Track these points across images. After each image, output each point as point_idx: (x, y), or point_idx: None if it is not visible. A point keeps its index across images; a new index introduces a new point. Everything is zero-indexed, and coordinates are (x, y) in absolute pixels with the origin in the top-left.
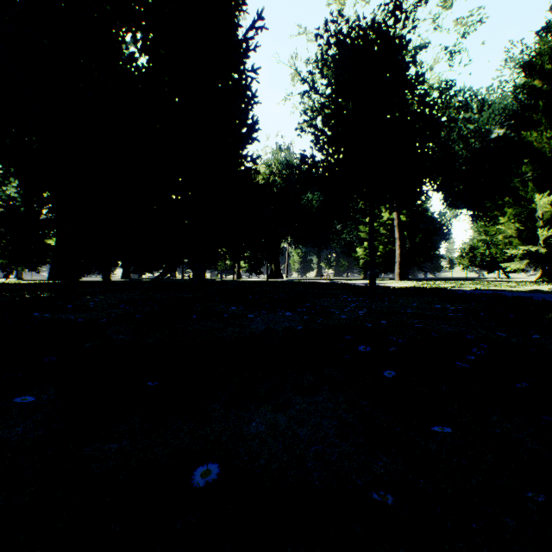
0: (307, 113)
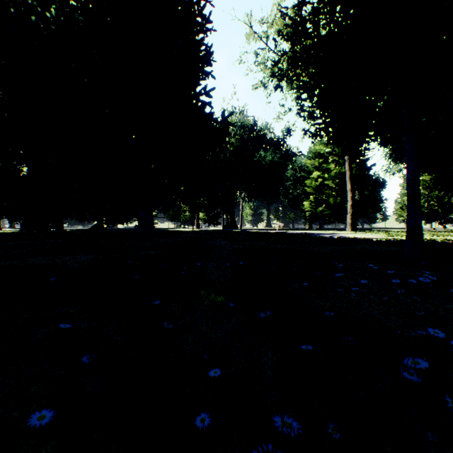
0: None
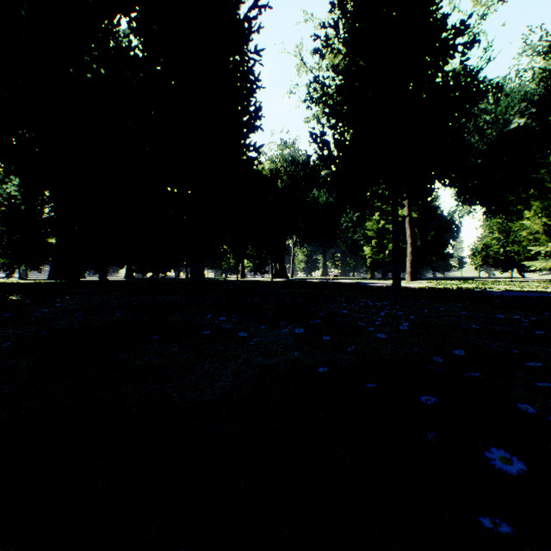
0: (318, 80)
